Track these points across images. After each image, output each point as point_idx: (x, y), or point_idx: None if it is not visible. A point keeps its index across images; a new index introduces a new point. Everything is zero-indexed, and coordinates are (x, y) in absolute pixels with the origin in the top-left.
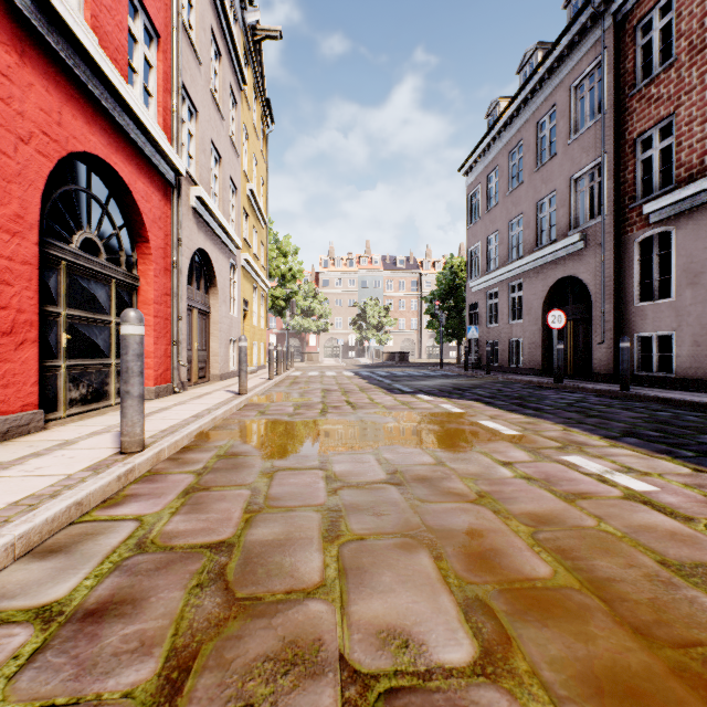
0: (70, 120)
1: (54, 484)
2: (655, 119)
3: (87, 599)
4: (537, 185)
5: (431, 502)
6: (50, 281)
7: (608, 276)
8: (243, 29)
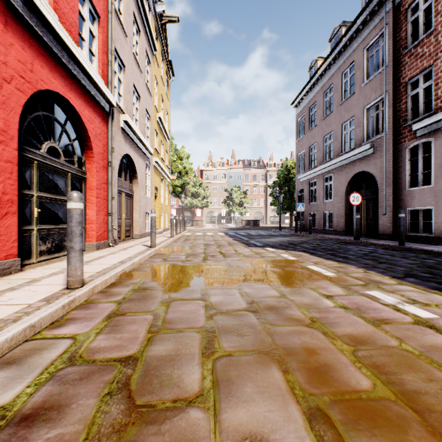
0: (39, 69)
1: (18, 311)
2: (420, 69)
3: (25, 405)
4: (342, 113)
5: (278, 325)
6: (26, 174)
7: (389, 171)
8: (154, 15)
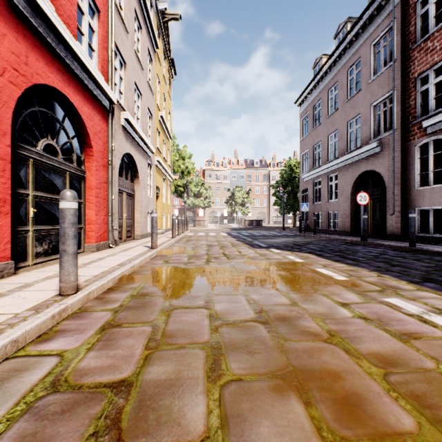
0: (34, 62)
1: (2, 322)
2: (431, 64)
3: None
4: (347, 110)
5: (292, 340)
6: (20, 172)
7: (397, 170)
8: (156, 13)
